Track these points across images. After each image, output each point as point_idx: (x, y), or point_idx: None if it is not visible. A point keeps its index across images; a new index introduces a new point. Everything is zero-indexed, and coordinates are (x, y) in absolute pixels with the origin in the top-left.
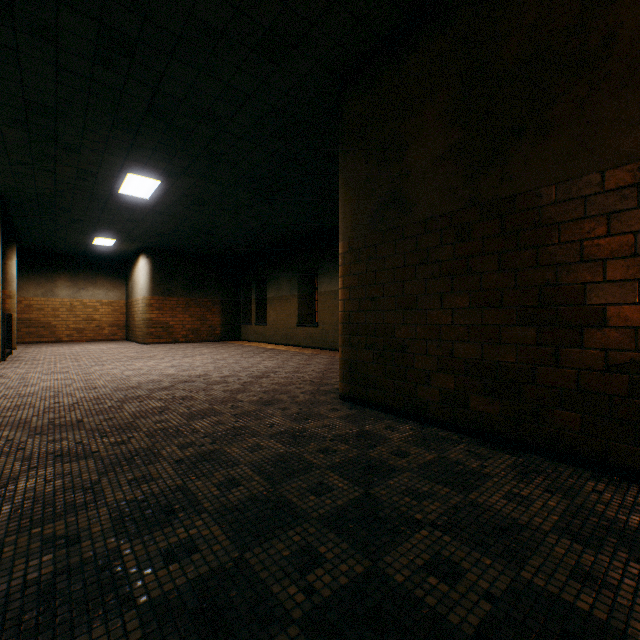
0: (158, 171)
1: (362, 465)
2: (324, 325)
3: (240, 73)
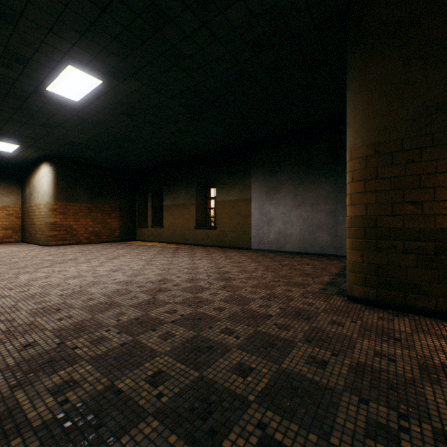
0: (105, 68)
1: None
2: (222, 228)
3: None
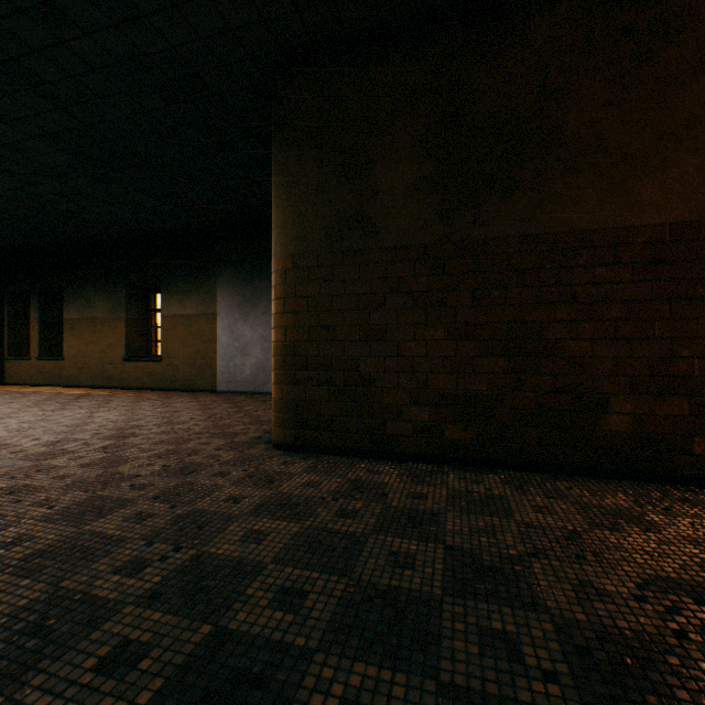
0: None
1: (402, 518)
2: (172, 359)
3: None
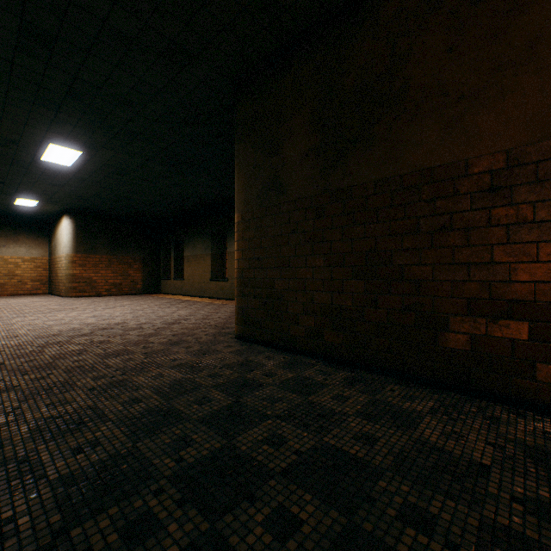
0: (79, 143)
1: (239, 383)
2: (233, 280)
3: (151, 71)
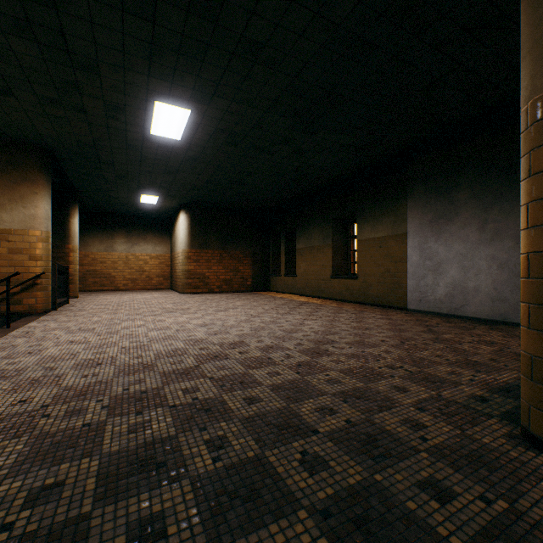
0: (186, 93)
1: None
2: (365, 277)
3: None
